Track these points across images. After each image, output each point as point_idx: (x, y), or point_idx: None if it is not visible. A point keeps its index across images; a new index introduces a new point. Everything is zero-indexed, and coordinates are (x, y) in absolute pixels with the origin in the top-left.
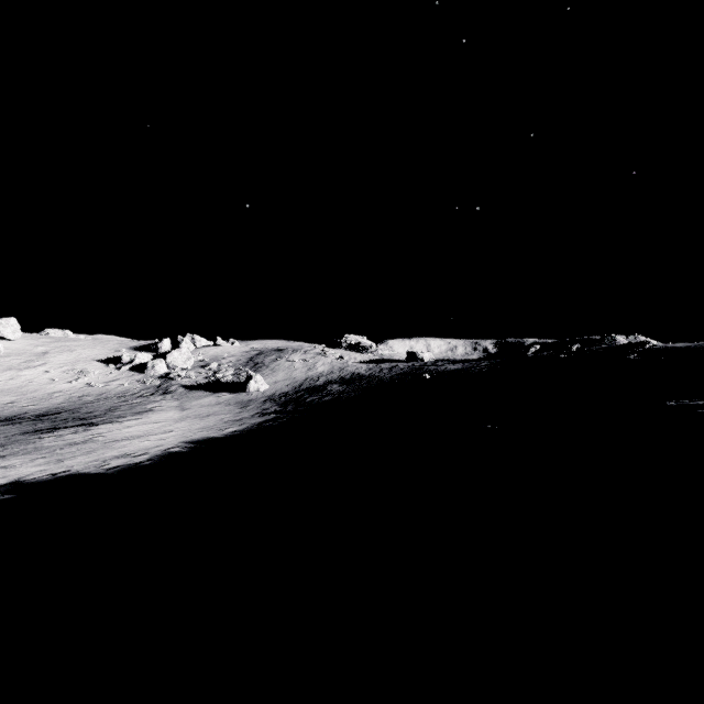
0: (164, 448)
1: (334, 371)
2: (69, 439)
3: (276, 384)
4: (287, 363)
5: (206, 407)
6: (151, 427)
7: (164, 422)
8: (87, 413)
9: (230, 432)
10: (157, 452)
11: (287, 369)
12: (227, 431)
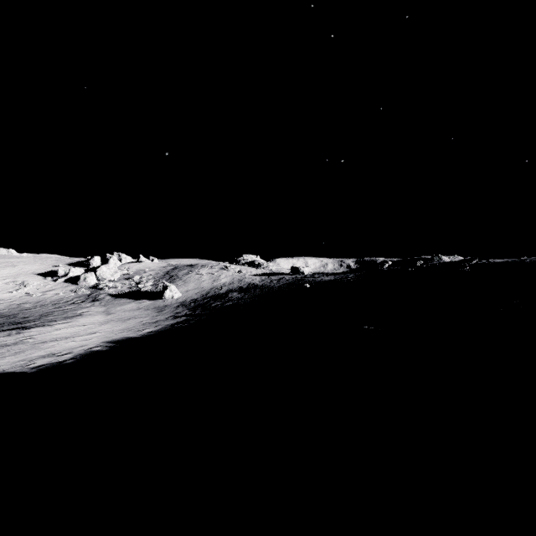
0: (87, 347)
1: (235, 282)
2: (1, 341)
3: (187, 292)
4: (197, 276)
5: (128, 312)
6: (78, 329)
7: (90, 325)
8: (23, 318)
9: (146, 333)
10: (80, 351)
11: (197, 280)
12: (144, 332)
